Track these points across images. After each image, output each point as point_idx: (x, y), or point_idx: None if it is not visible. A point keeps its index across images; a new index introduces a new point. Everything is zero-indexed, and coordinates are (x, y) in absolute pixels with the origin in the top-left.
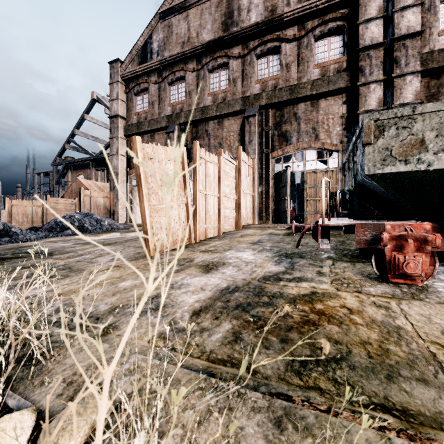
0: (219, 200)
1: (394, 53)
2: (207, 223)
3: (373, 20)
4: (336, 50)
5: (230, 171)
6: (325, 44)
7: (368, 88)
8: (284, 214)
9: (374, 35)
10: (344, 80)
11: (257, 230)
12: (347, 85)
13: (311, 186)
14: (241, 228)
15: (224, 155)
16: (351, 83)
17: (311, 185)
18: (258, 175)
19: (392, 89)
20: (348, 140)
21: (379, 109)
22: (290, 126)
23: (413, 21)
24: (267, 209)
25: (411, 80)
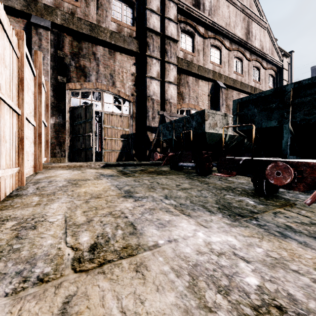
0: (21, 121)
1: (165, 45)
2: (3, 164)
3: (155, 13)
4: (128, 19)
5: (30, 81)
6: (119, 6)
7: (151, 60)
8: (86, 151)
9: (155, 24)
10: (135, 45)
11: (73, 171)
12: (138, 51)
13: (108, 126)
14: (42, 169)
15: (25, 47)
16: (140, 51)
17: (109, 126)
18: (50, 103)
19: (163, 69)
20: (137, 95)
21: (158, 79)
22: (89, 63)
23: (174, 31)
24: (62, 144)
25: (173, 68)
